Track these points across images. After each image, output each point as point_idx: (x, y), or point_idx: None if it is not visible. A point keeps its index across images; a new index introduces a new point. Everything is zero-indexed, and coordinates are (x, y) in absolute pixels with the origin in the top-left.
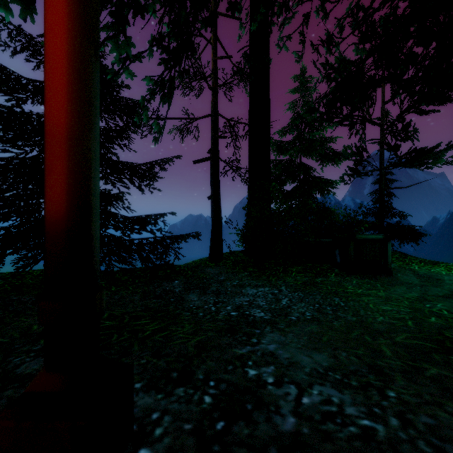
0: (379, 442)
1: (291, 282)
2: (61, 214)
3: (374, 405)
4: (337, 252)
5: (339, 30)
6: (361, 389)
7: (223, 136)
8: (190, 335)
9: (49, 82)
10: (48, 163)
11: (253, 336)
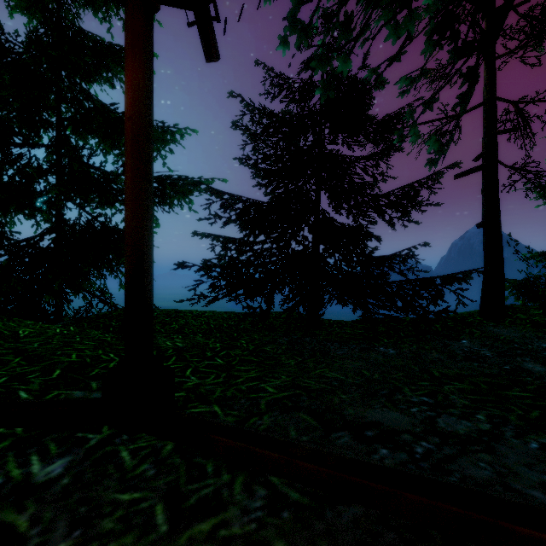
0: None
1: None
2: None
3: None
4: None
5: None
6: None
7: (510, 129)
8: None
9: None
10: None
11: None
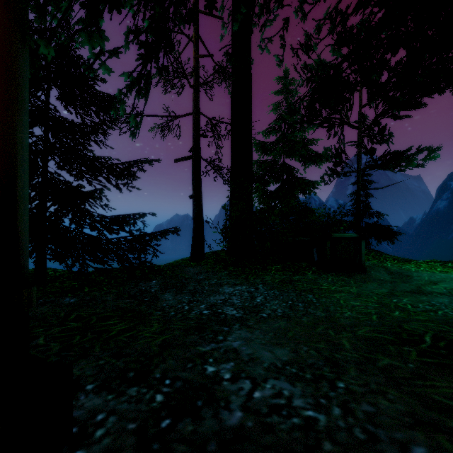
0: (317, 431)
1: (269, 280)
2: None
3: (322, 396)
4: (314, 250)
5: (316, 34)
6: (313, 381)
7: (204, 135)
8: (157, 334)
9: None
10: None
11: (220, 334)
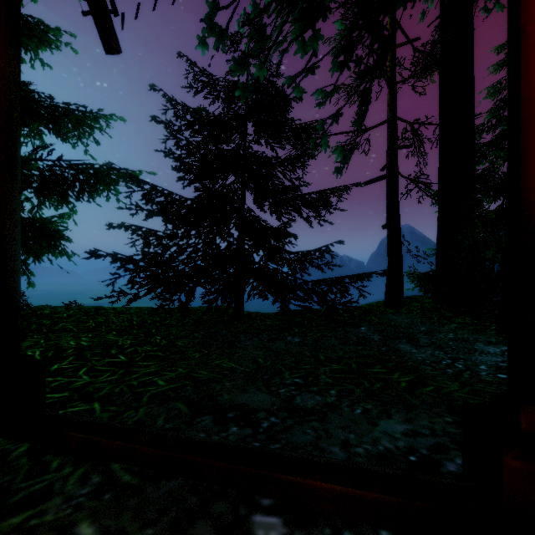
0: None
1: None
2: None
3: None
4: None
5: None
6: None
7: (406, 146)
8: (473, 395)
9: None
10: None
11: None
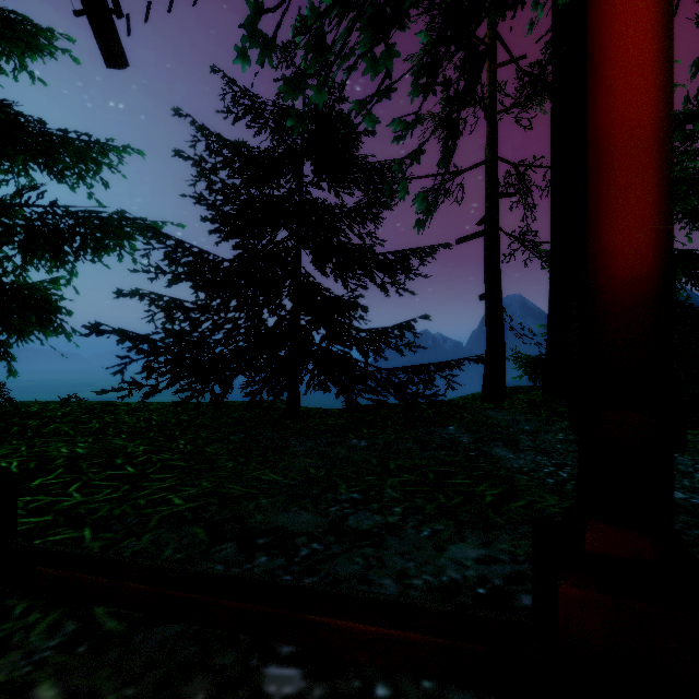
0: None
1: None
2: (645, 268)
3: None
4: None
5: None
6: None
7: (509, 194)
8: None
9: (621, 54)
10: (618, 187)
11: None
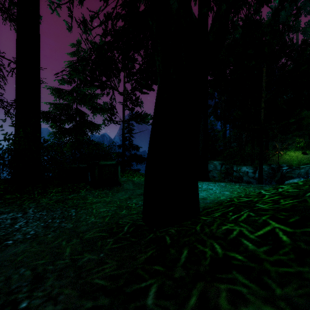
0: None
1: (44, 203)
2: None
3: None
4: (89, 174)
5: (90, 20)
6: None
7: None
8: None
9: None
10: None
11: None
